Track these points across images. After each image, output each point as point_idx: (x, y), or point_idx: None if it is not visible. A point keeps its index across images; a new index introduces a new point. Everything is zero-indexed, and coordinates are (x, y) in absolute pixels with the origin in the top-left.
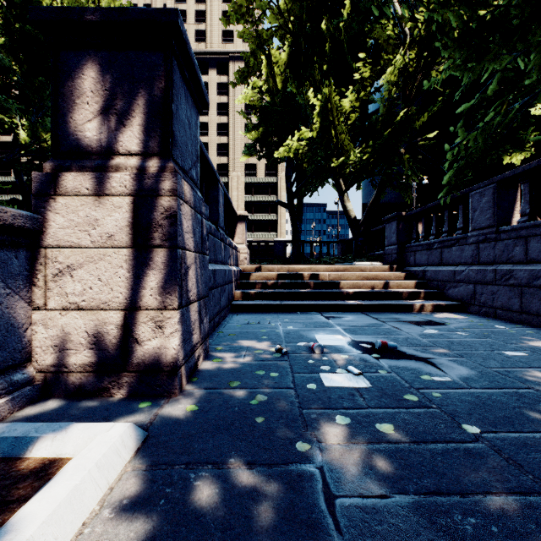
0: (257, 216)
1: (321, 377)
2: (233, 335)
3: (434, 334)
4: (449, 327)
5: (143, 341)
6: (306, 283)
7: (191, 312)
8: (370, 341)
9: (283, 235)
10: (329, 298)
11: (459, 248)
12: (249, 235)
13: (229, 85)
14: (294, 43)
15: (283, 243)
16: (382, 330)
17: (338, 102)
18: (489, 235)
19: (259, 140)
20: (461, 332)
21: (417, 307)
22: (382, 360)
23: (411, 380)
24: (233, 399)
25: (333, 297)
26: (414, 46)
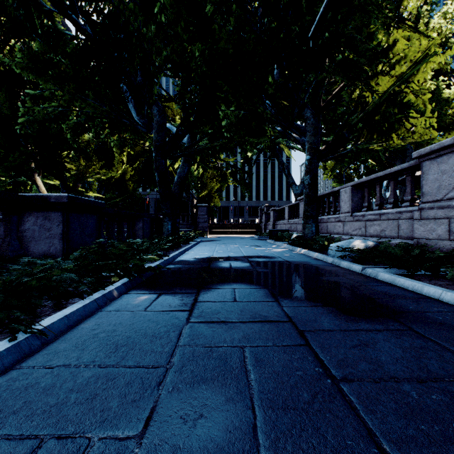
0: None
1: None
2: None
3: None
4: None
5: None
6: None
7: None
8: None
9: None
10: None
11: None
12: None
13: None
14: None
15: None
16: None
17: None
18: None
19: None
20: None
21: None
22: None
23: None
24: None
25: None
26: None
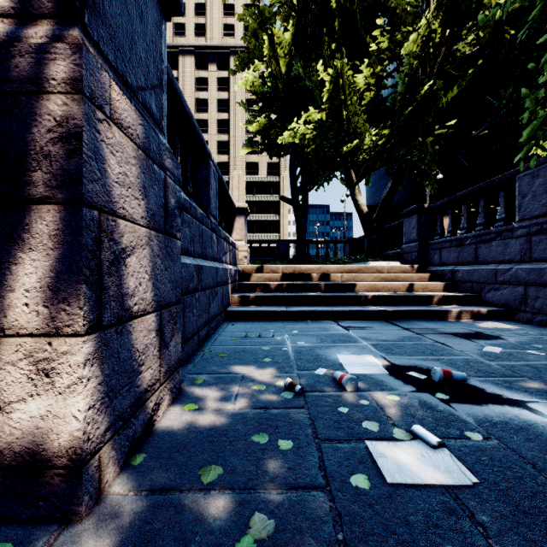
0: (259, 217)
1: (372, 453)
2: (224, 355)
3: (500, 353)
4: (511, 342)
5: (9, 402)
6: (316, 285)
7: (135, 333)
8: (419, 367)
9: (286, 236)
10: (344, 303)
11: (502, 242)
12: (251, 236)
13: (230, 81)
14: (299, 22)
15: (287, 242)
16: (425, 346)
17: (350, 79)
18: (546, 225)
19: (261, 133)
20: (535, 350)
21: (452, 314)
22: (457, 406)
23: (540, 461)
24: (201, 530)
25: (349, 302)
26: (438, 13)
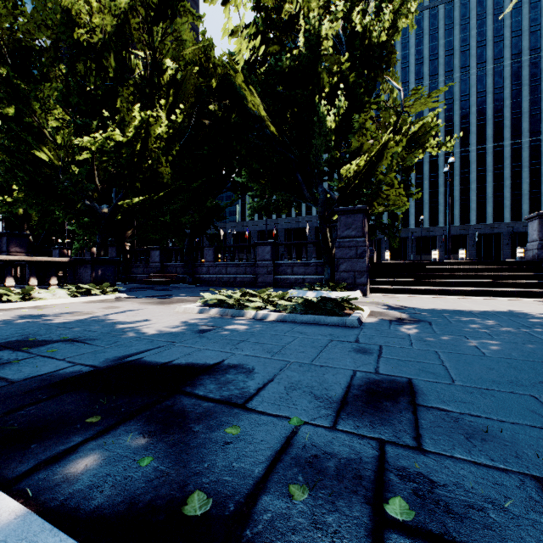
0: None
1: None
2: None
3: None
4: None
5: None
6: None
7: None
8: None
9: None
10: None
11: None
12: None
13: None
14: None
15: None
16: None
17: None
18: None
19: None
20: None
21: None
22: None
23: None
24: None
25: None
26: None
